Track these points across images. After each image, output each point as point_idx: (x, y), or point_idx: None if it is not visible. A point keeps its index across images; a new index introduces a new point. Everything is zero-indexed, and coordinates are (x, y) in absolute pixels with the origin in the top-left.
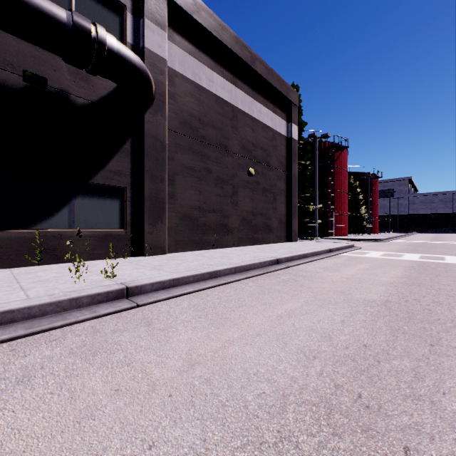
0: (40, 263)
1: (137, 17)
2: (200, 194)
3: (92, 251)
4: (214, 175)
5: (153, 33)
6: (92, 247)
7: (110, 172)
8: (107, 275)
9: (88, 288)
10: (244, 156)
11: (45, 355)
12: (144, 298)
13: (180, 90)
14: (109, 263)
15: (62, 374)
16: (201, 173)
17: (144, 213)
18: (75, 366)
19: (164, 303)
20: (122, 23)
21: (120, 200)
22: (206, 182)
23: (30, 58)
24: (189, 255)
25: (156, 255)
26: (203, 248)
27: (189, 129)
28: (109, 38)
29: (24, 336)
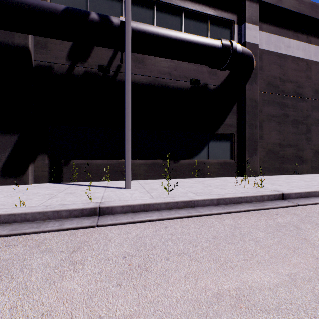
0: (196, 177)
1: (240, 25)
2: (280, 133)
3: (217, 172)
4: (290, 118)
5: (250, 30)
6: (218, 170)
7: (225, 125)
8: (254, 185)
9: (259, 191)
10: (316, 99)
11: (286, 220)
12: (296, 201)
13: (266, 61)
14: (232, 179)
15: (316, 230)
16: (280, 118)
17: (245, 149)
18: (317, 228)
19: (314, 206)
20: (231, 33)
21: (230, 142)
22: (284, 124)
23: (192, 72)
24: (279, 178)
25: (252, 176)
26: (282, 173)
27: (272, 87)
28: (237, 46)
29: (256, 210)
